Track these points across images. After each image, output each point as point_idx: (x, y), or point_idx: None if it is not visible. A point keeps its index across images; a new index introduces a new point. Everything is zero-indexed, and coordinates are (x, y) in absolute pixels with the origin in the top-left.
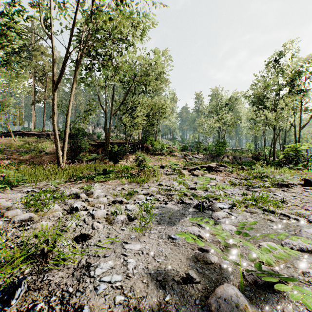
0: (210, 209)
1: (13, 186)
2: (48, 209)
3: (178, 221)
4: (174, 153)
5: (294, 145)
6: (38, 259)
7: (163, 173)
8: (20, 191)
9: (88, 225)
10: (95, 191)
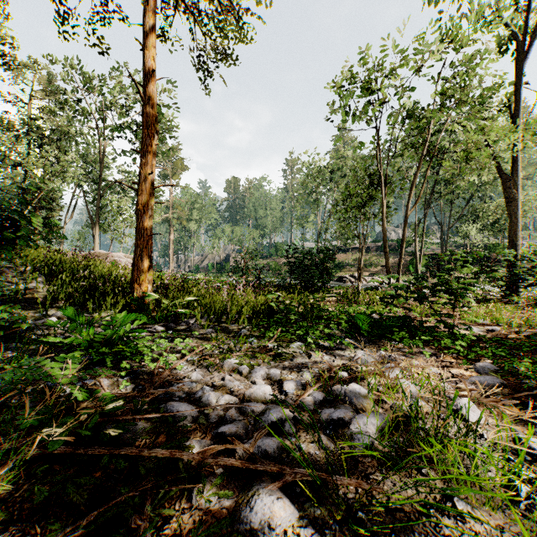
0: None
1: None
2: None
3: None
4: None
5: None
6: None
7: None
8: None
9: None
10: None
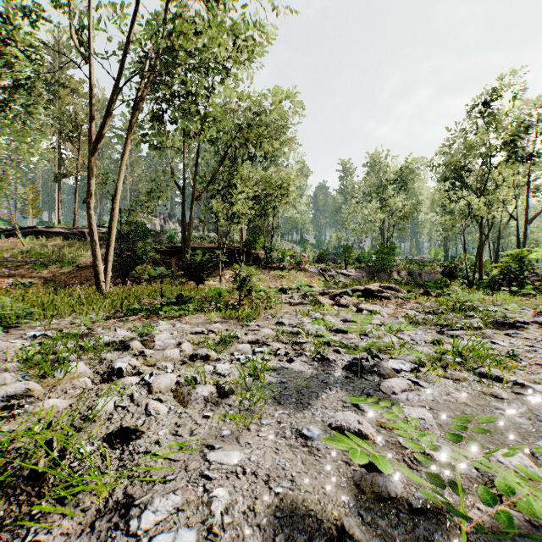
0: (376, 373)
1: (11, 326)
2: (65, 373)
3: (316, 398)
4: (303, 266)
5: (517, 252)
6: (24, 487)
7: (284, 301)
8: (21, 335)
9: (138, 408)
10: (159, 336)
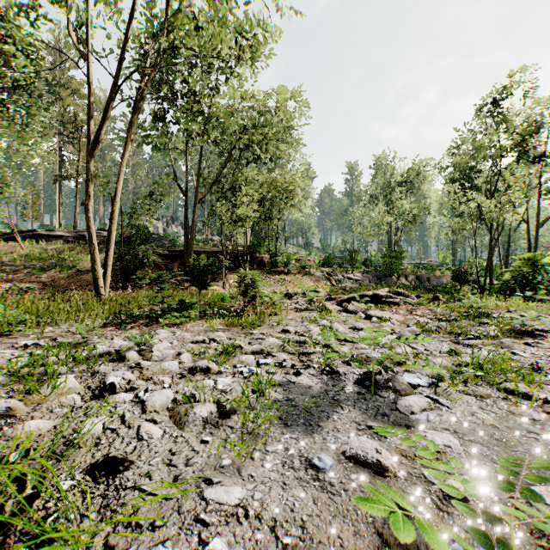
0: (391, 389)
1: (3, 334)
2: (52, 389)
3: (326, 419)
4: (309, 270)
5: (530, 256)
6: None
7: (289, 307)
8: (12, 344)
9: (130, 430)
10: (157, 345)
